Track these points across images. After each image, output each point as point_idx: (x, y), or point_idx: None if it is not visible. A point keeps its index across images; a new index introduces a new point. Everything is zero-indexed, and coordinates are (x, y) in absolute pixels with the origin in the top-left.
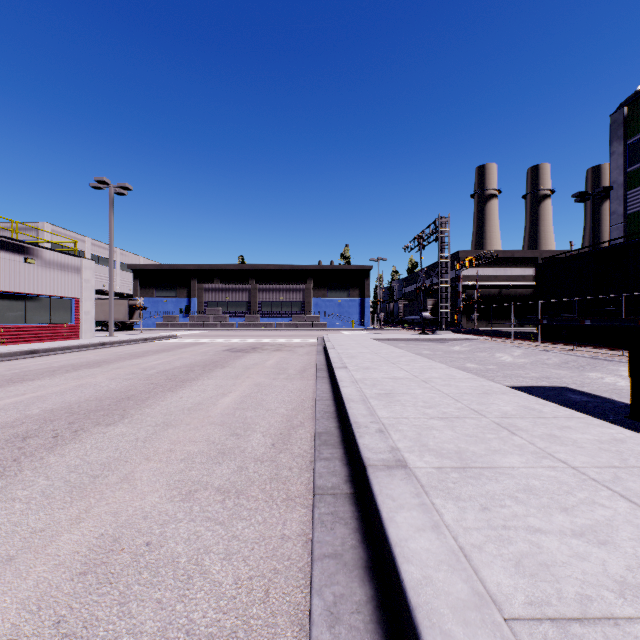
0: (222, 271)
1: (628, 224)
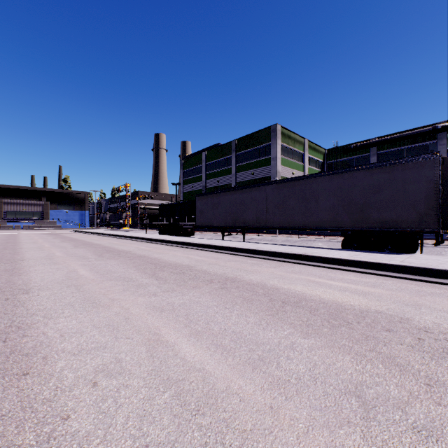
0: None
1: (184, 195)
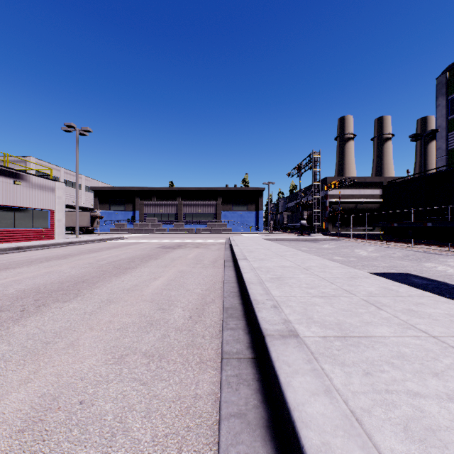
0: (157, 191)
1: (449, 156)
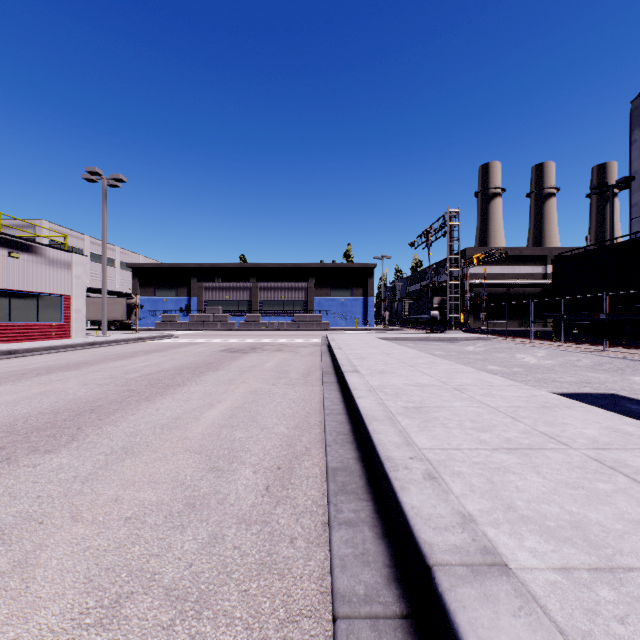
0: (223, 270)
1: None
